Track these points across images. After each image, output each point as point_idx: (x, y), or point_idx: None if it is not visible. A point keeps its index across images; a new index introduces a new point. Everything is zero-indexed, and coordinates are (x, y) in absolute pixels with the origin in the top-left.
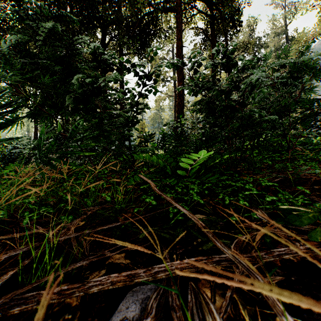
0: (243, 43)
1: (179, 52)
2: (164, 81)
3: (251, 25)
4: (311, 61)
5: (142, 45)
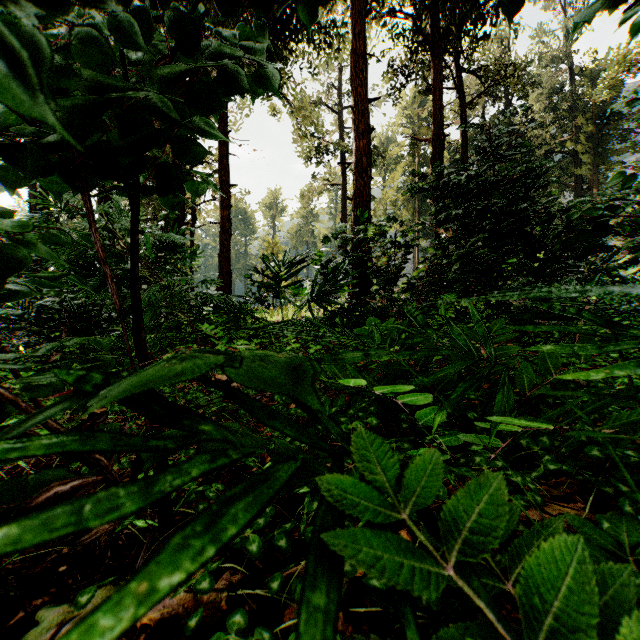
0: (496, 65)
1: (360, 65)
2: (319, 152)
3: (503, 39)
4: (625, 117)
5: (269, 53)
